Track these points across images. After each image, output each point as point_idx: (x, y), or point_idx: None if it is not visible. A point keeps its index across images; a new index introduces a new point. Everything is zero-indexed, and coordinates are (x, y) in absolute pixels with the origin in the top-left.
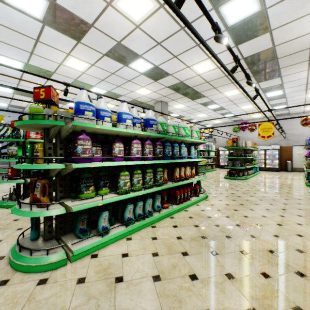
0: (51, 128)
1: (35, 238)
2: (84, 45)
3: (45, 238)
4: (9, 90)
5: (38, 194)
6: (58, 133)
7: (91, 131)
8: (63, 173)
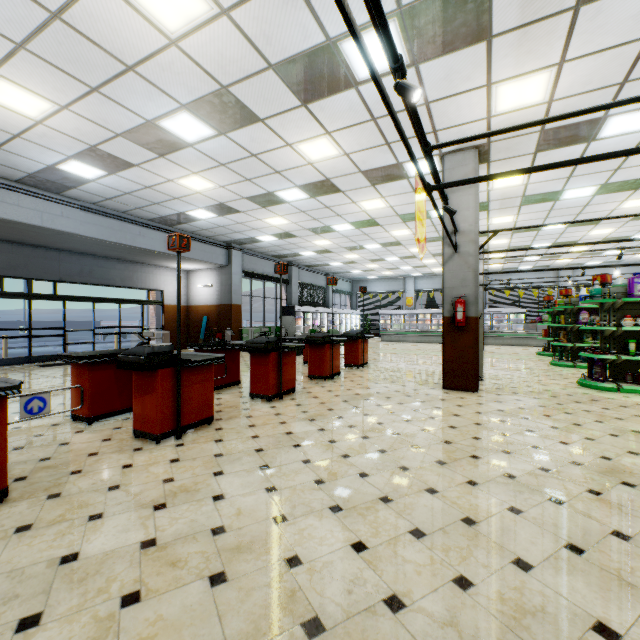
0: (567, 308)
1: (559, 359)
2: (602, 224)
3: (564, 360)
4: (536, 258)
5: (561, 338)
6: (571, 310)
7: (590, 307)
8: (573, 329)
